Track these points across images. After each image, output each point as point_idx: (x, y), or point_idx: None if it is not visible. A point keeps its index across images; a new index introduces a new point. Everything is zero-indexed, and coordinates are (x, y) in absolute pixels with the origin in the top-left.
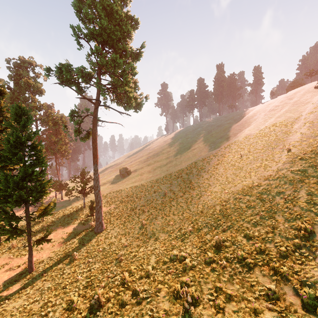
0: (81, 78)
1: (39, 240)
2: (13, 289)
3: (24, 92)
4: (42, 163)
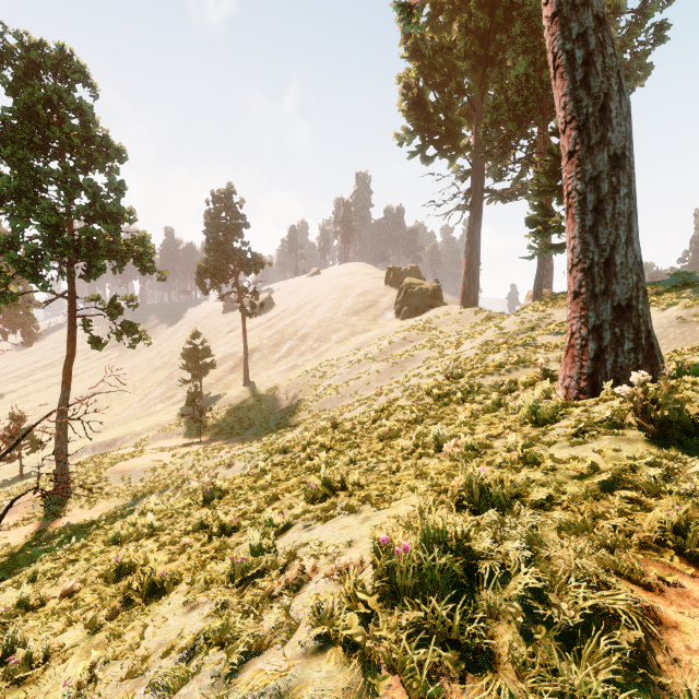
0: None
1: None
2: None
3: None
4: None
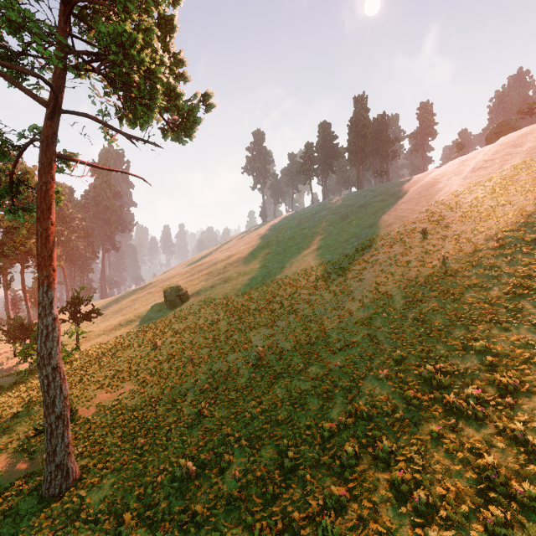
0: None
1: None
2: None
3: None
4: None
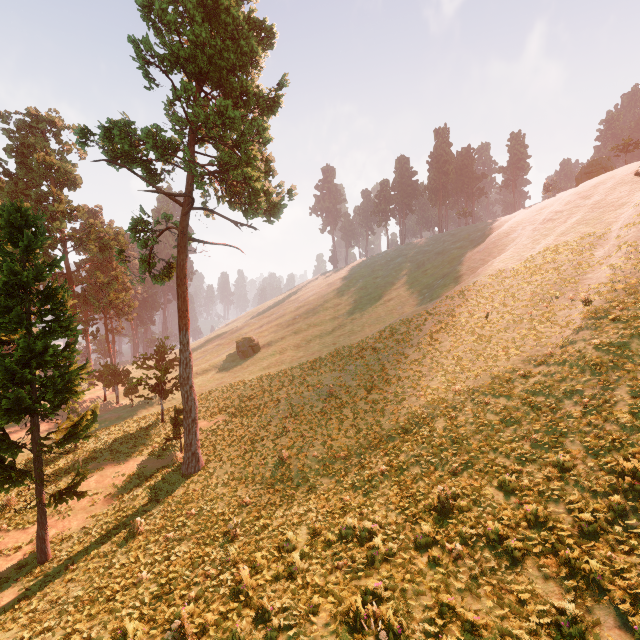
0: (154, 151)
1: (59, 494)
2: (3, 600)
3: (37, 181)
4: (69, 328)
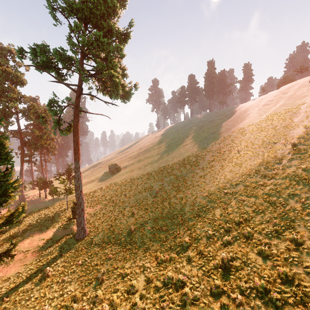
0: (60, 61)
1: (0, 256)
2: None
3: (2, 81)
4: (7, 159)
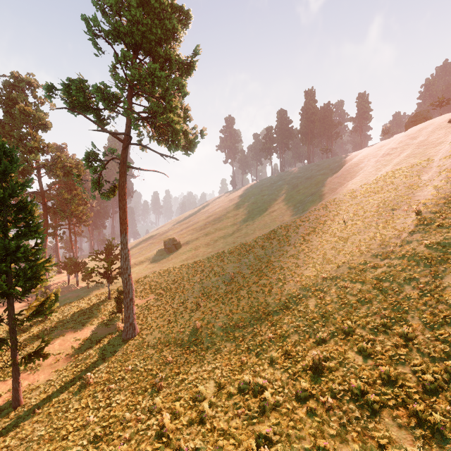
0: (102, 102)
1: (29, 356)
2: None
3: (19, 125)
4: (37, 232)
